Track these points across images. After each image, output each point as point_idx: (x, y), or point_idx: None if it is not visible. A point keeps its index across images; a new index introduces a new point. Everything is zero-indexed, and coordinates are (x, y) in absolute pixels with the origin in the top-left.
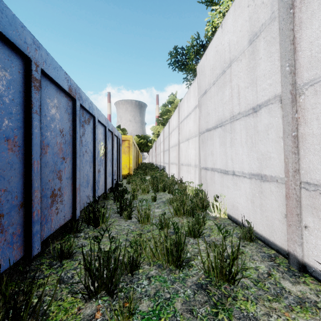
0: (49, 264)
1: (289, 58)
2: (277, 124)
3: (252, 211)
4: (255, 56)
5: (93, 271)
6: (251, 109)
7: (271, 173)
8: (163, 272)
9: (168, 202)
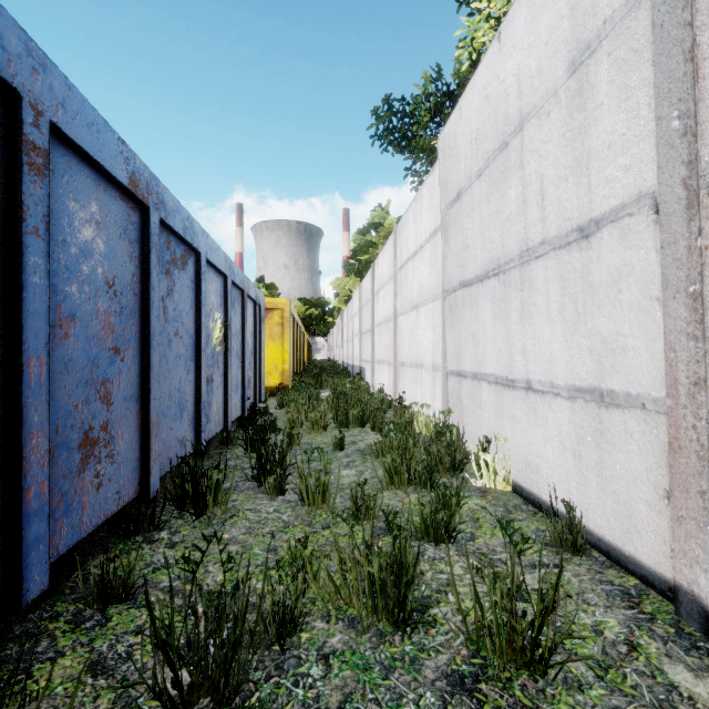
0: (75, 617)
1: (680, 98)
2: (644, 266)
3: (576, 479)
4: (586, 102)
5: (176, 648)
6: (575, 230)
7: (626, 388)
8: (361, 640)
9: (371, 452)
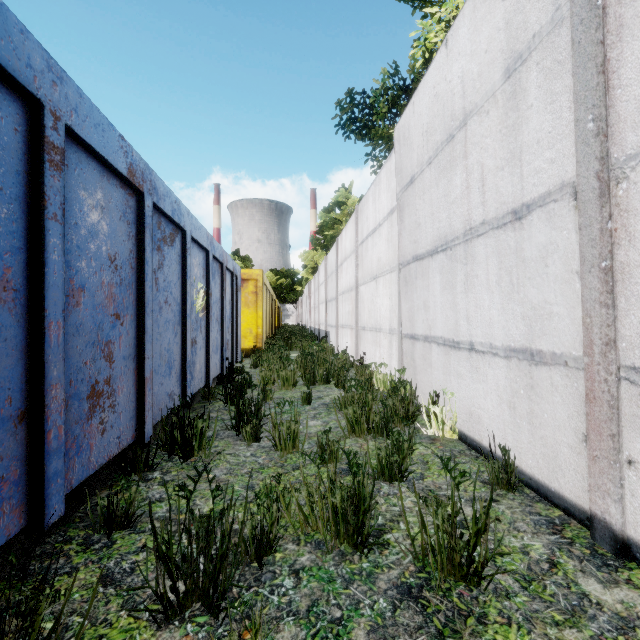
0: (85, 540)
1: (594, 104)
2: (566, 244)
3: (511, 427)
4: (519, 103)
5: (174, 560)
6: (510, 213)
7: (552, 348)
8: (326, 559)
9: (335, 405)
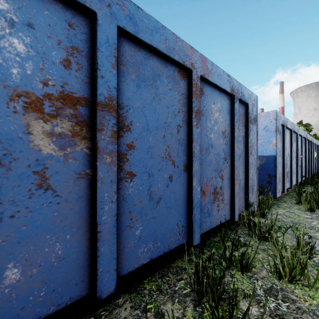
0: None
1: None
2: None
3: None
4: None
5: None
6: None
7: None
8: None
9: None
